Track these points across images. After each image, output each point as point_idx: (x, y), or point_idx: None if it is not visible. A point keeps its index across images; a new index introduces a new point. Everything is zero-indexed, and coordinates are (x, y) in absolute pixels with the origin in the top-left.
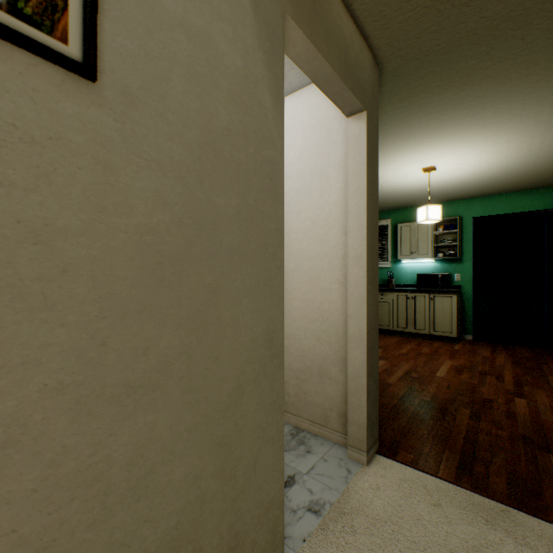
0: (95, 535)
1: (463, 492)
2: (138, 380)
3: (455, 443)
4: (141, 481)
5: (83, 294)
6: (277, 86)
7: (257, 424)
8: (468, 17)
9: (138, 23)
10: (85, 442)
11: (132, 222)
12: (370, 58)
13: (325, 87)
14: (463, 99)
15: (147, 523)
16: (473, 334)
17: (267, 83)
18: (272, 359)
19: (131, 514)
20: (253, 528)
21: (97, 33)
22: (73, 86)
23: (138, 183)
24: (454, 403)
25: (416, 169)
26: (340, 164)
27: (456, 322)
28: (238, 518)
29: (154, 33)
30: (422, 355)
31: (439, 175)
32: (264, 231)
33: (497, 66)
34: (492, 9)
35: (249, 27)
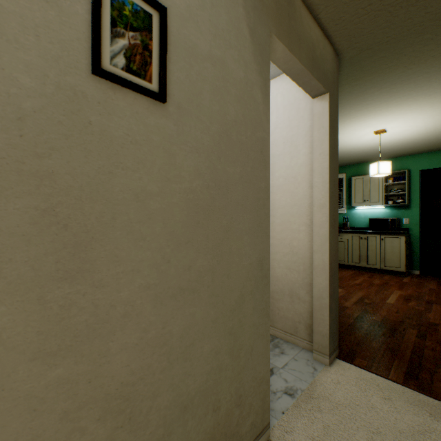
0: (164, 377)
1: (410, 391)
2: (185, 285)
3: (403, 355)
4: (187, 349)
5: (158, 231)
6: (265, 86)
7: (252, 323)
8: (415, 14)
9: (185, 62)
10: (160, 320)
11: (182, 187)
12: (331, 51)
13: (297, 79)
14: (410, 75)
15: (190, 376)
16: (420, 270)
17: (259, 85)
18: (262, 278)
19: (182, 369)
20: (250, 394)
21: (166, 74)
22: (154, 107)
23: (185, 162)
24: (402, 324)
25: (369, 132)
26: (306, 134)
27: (405, 259)
28: (241, 386)
29: (193, 66)
30: (374, 285)
31: (389, 136)
32: (257, 188)
33: (440, 47)
34: (436, 6)
35: (247, 48)
